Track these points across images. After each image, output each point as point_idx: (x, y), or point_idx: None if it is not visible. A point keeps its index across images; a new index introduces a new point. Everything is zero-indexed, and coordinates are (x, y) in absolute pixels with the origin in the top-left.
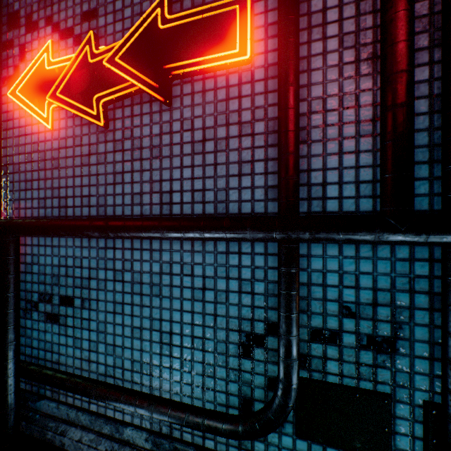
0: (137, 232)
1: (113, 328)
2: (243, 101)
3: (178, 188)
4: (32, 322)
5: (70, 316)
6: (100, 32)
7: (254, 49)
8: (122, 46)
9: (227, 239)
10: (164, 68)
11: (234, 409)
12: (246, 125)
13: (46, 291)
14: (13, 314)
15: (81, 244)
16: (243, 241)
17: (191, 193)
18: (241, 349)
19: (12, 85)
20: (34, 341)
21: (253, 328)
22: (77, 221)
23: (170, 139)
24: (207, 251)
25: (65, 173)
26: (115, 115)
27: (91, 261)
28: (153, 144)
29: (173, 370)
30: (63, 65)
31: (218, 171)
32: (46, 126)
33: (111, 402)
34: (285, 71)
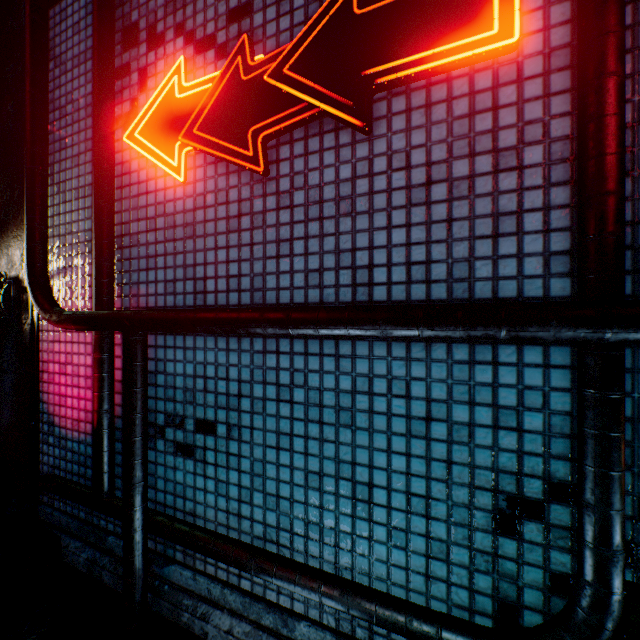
0: (339, 328)
1: (276, 471)
2: (501, 115)
3: (383, 260)
4: (155, 454)
5: (210, 449)
6: (255, 36)
7: (522, 27)
8: (293, 50)
9: (470, 340)
10: (363, 75)
11: (484, 616)
12: (507, 154)
13: (175, 411)
14: (141, 443)
15: (226, 345)
16: (501, 344)
17: (405, 267)
18: (497, 520)
19: (128, 126)
20: (159, 480)
21: (520, 488)
22: (238, 312)
23: (370, 184)
24: (434, 360)
25: (203, 244)
26: (278, 156)
27: (242, 371)
28: (340, 195)
29: (374, 542)
30: (201, 90)
31: (453, 231)
32: (175, 179)
33: (281, 583)
34: (601, 52)
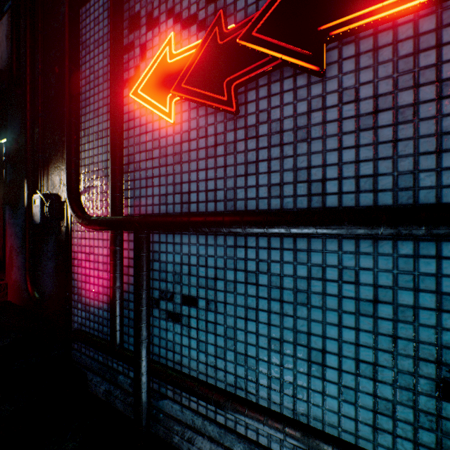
0: (308, 228)
1: (244, 336)
2: (444, 51)
3: (334, 175)
4: (152, 319)
5: (193, 317)
6: (228, 11)
7: None
8: (259, 17)
9: (415, 238)
10: (318, 30)
11: None
12: (449, 83)
13: (167, 289)
14: (146, 311)
15: (205, 241)
16: (444, 241)
17: (354, 180)
18: (440, 387)
19: (133, 86)
20: (155, 338)
21: None
22: (222, 216)
23: (323, 116)
24: (381, 254)
25: (187, 168)
26: (246, 99)
27: (218, 260)
28: (297, 125)
29: (327, 396)
30: (186, 55)
31: (399, 149)
32: (167, 121)
33: (252, 422)
34: None
